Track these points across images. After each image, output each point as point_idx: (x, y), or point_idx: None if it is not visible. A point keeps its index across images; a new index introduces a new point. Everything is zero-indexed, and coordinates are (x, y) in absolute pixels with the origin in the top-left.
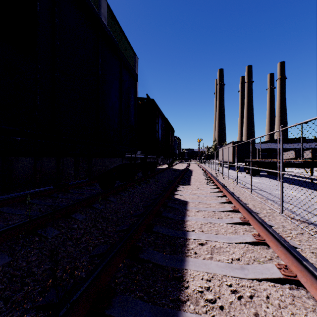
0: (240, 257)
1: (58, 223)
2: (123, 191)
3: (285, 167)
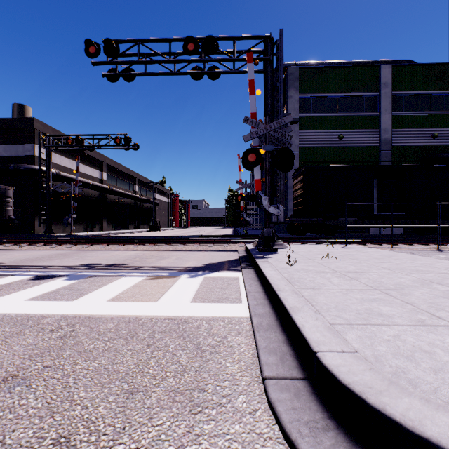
0: None
1: None
2: None
3: None
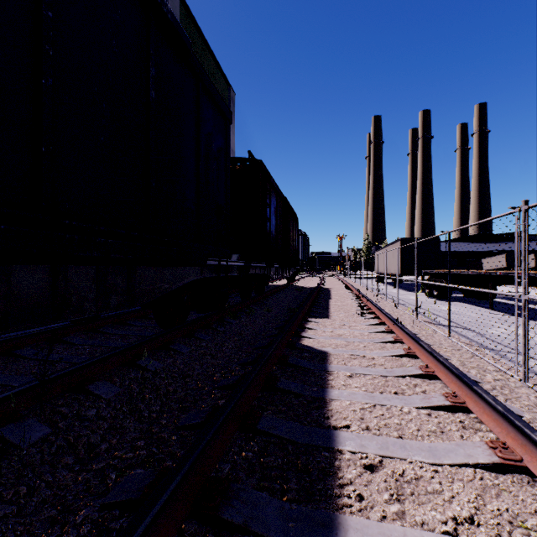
0: (474, 514)
1: (56, 405)
2: (203, 331)
3: (501, 283)
